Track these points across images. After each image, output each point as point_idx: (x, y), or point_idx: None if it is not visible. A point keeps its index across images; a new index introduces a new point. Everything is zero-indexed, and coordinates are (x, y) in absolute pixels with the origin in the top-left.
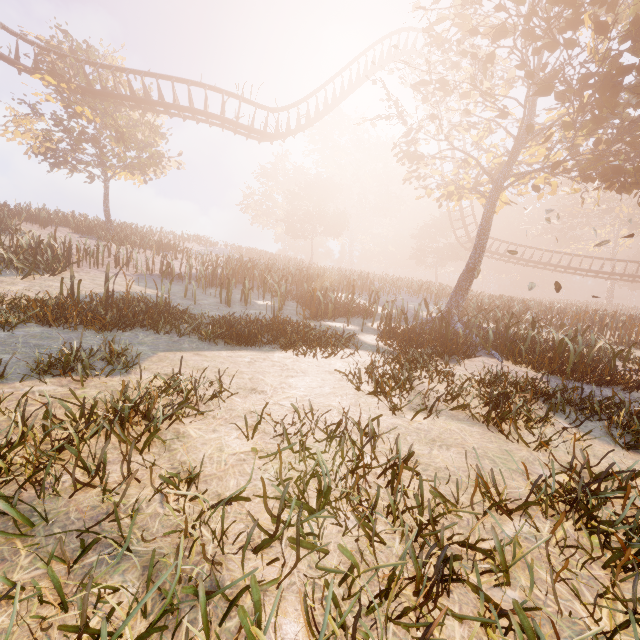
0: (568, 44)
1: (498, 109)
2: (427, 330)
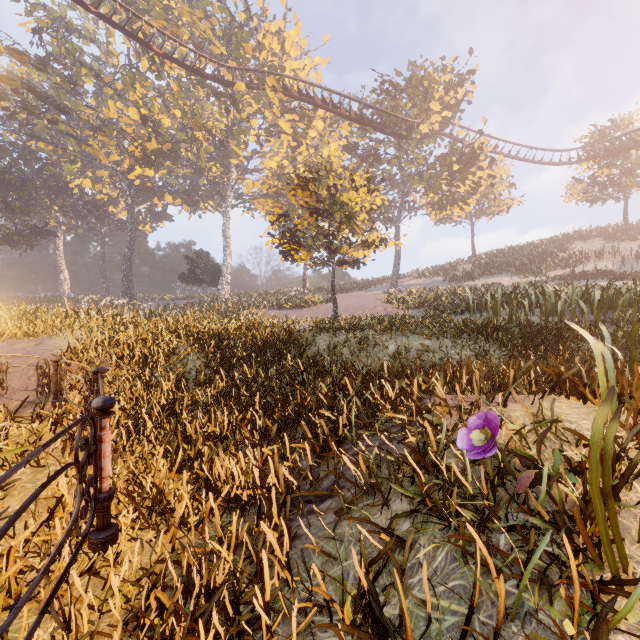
0: None
1: None
2: None
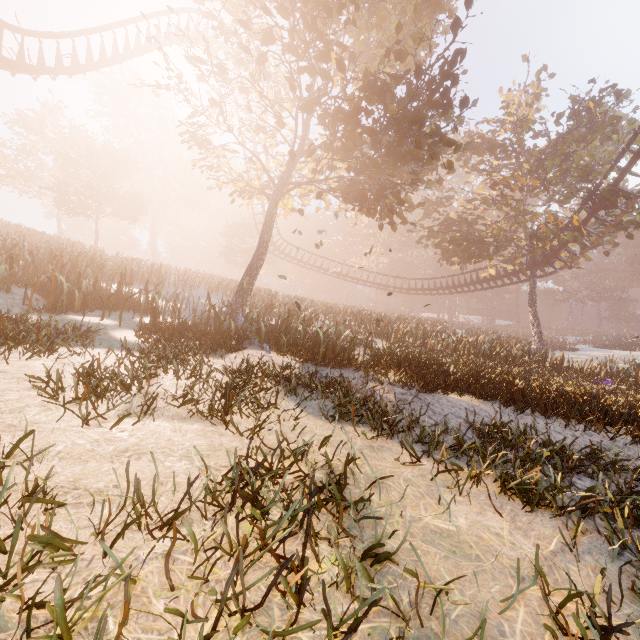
0: (324, 75)
1: (276, 116)
2: (200, 324)
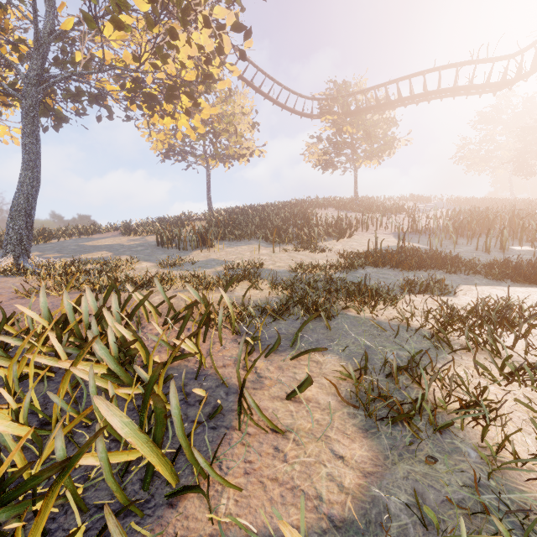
0: None
1: None
2: None
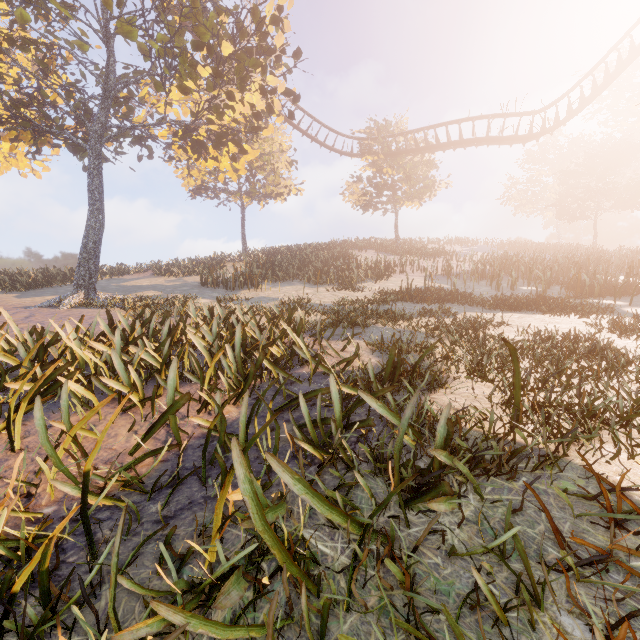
0: None
1: None
2: None
